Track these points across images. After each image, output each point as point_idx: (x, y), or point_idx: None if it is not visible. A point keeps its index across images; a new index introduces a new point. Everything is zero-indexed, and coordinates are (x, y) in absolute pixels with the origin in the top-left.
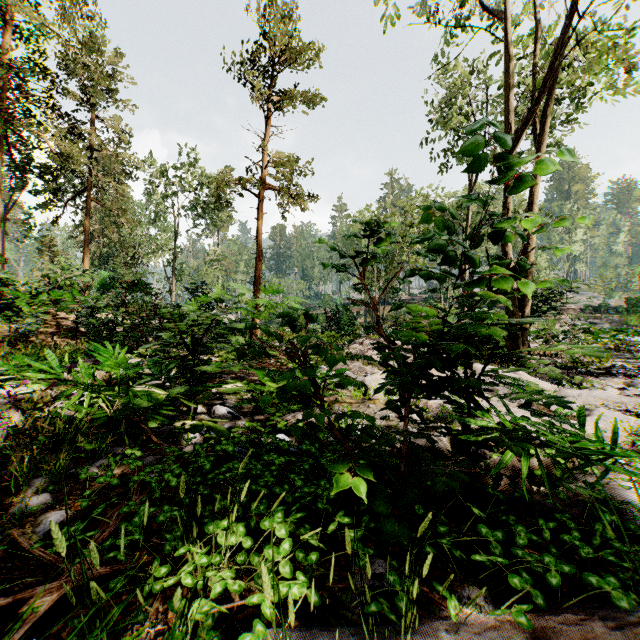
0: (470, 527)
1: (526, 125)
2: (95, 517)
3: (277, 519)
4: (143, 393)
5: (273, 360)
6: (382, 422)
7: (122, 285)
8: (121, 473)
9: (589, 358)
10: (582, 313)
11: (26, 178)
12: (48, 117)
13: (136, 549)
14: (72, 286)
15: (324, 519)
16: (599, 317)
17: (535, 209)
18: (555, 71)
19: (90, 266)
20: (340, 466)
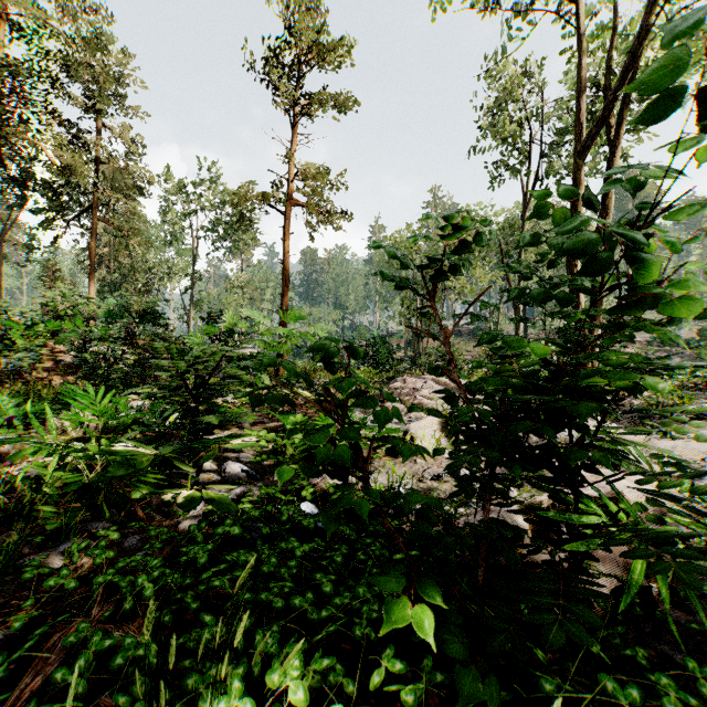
0: (579, 666)
1: (599, 125)
2: (38, 639)
3: (292, 671)
4: (123, 454)
5: (301, 401)
6: (434, 484)
7: (131, 314)
8: (92, 562)
9: (669, 399)
10: (649, 346)
11: (26, 195)
12: (48, 125)
13: (85, 700)
14: (74, 316)
15: (363, 648)
16: (668, 350)
17: (607, 225)
18: (635, 60)
19: (98, 294)
20: (388, 582)
